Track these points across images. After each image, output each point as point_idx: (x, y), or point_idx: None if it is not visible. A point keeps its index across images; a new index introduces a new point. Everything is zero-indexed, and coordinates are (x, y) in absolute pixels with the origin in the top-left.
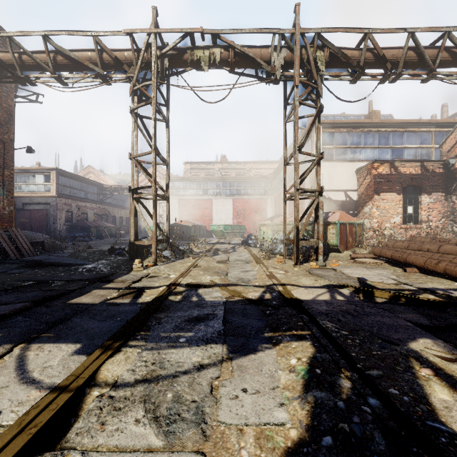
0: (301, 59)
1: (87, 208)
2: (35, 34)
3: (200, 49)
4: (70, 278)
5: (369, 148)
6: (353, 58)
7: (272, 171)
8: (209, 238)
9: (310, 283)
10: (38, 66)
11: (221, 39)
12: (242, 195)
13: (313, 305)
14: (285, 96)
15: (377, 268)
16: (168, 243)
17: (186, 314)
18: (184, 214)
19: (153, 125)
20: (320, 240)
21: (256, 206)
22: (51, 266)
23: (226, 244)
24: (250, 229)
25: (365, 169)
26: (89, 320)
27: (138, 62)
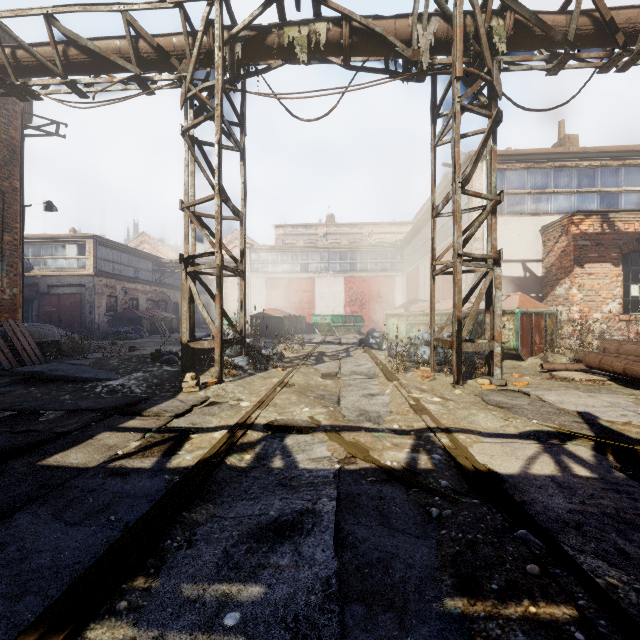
0: (464, 34)
1: (138, 292)
2: (33, 13)
3: (293, 26)
4: (75, 405)
5: (562, 193)
6: (556, 29)
7: (402, 236)
8: (310, 334)
9: (497, 425)
10: (41, 66)
11: (329, 5)
12: (358, 271)
13: (533, 494)
14: (434, 102)
15: (599, 390)
16: (244, 344)
17: (253, 511)
18: (274, 300)
19: (216, 151)
20: (496, 342)
21: (379, 288)
22: (58, 382)
23: (335, 344)
24: (371, 321)
25: (559, 226)
26: (47, 523)
27: (194, 51)
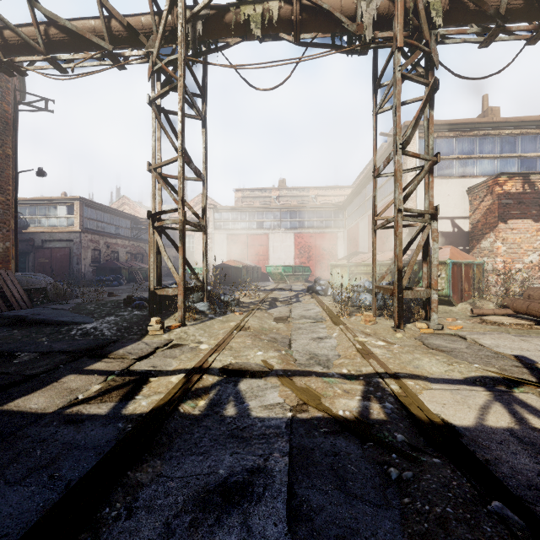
0: (404, 9)
1: (118, 246)
2: None
3: (249, 4)
4: (49, 347)
5: (487, 158)
6: (488, 4)
7: (343, 198)
8: (265, 282)
9: (441, 369)
10: (25, 45)
11: None
12: (306, 228)
13: (495, 452)
14: (376, 74)
15: (529, 334)
16: (205, 291)
17: (202, 468)
18: (234, 253)
19: (179, 118)
20: (433, 290)
21: (324, 242)
22: (39, 325)
23: (286, 291)
24: (317, 271)
25: (484, 187)
26: None
27: (160, 28)
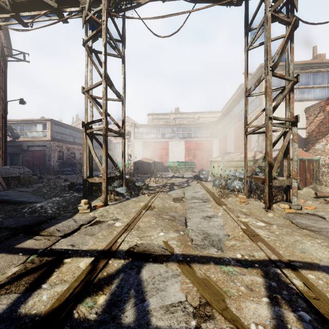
0: None
1: (75, 149)
2: None
3: None
4: (0, 223)
5: (318, 87)
6: None
7: (216, 119)
8: (166, 172)
9: (327, 254)
10: None
11: None
12: (192, 138)
13: None
14: (247, 21)
15: None
16: (124, 179)
17: None
18: (147, 153)
19: (103, 52)
20: (293, 179)
21: (204, 147)
22: (5, 203)
23: (180, 178)
24: (199, 165)
25: (318, 107)
26: None
27: None
